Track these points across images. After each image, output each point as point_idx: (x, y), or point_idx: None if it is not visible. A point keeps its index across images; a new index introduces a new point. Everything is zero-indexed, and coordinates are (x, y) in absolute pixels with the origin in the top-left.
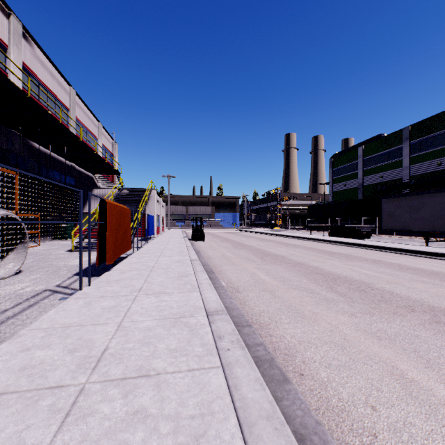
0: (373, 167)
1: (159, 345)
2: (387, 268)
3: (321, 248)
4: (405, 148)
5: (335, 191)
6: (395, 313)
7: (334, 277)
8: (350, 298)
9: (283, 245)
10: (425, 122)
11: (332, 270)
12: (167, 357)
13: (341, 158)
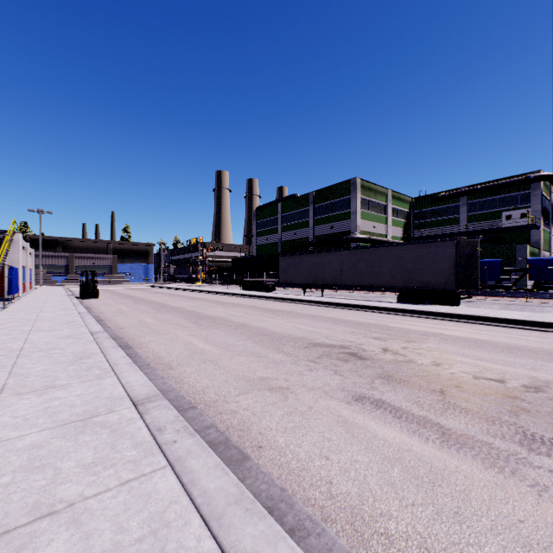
0: (289, 224)
1: (59, 343)
2: (252, 310)
3: (223, 300)
4: (311, 210)
5: (259, 244)
6: (219, 328)
7: (206, 317)
8: (202, 325)
9: (190, 299)
10: (324, 190)
11: (211, 313)
12: (65, 345)
13: (264, 212)
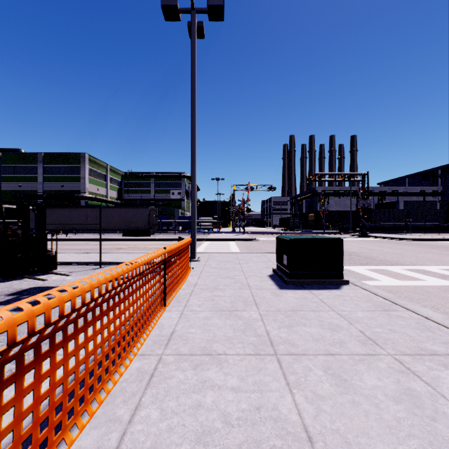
0: (11, 175)
1: None
2: None
3: None
4: (40, 168)
5: None
6: None
7: None
8: None
9: None
10: (54, 154)
11: None
12: None
13: None
